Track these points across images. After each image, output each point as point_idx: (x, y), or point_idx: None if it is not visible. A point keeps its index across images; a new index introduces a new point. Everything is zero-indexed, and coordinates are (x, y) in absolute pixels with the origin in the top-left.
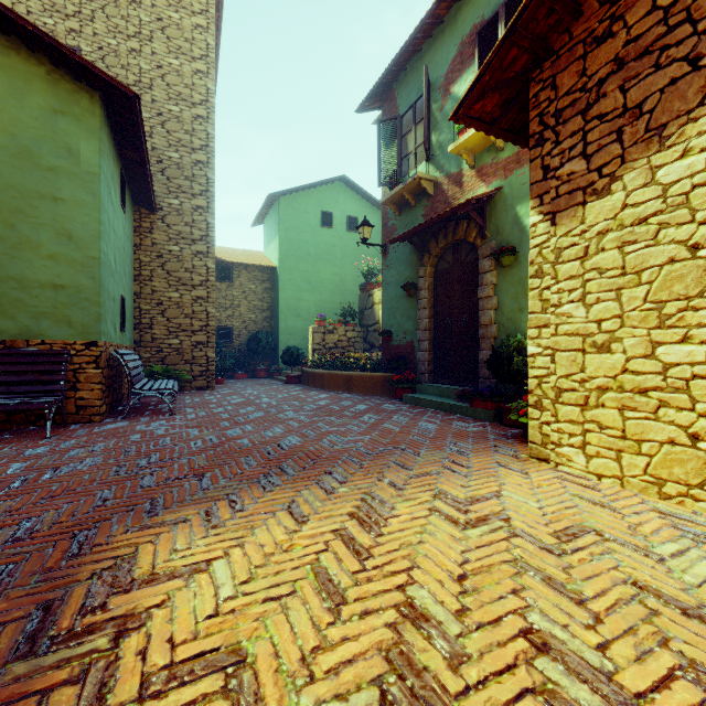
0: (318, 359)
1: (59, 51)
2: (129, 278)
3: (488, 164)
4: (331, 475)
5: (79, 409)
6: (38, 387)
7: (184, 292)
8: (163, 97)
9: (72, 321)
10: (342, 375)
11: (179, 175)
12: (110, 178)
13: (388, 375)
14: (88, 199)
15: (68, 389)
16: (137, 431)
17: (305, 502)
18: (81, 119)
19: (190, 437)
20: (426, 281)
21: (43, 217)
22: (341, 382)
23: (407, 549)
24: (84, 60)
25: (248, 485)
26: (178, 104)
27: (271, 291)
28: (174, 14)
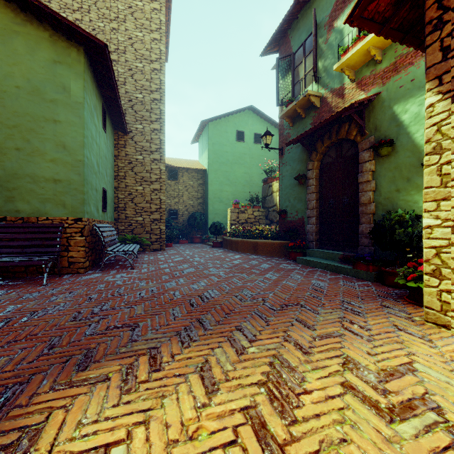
0: (234, 230)
1: (55, 19)
2: (110, 177)
3: (366, 76)
4: (241, 332)
5: (70, 264)
6: (42, 249)
7: (146, 186)
8: (132, 58)
9: (65, 204)
10: (250, 242)
11: (142, 109)
12: (93, 107)
13: (284, 242)
14: (76, 120)
15: (63, 251)
16: (104, 281)
17: (216, 363)
18: (71, 66)
19: (138, 287)
20: (314, 172)
21: (47, 134)
22: (250, 246)
23: (329, 453)
24: (71, 22)
25: (170, 339)
26: (141, 62)
27: (203, 186)
28: (139, 3)
